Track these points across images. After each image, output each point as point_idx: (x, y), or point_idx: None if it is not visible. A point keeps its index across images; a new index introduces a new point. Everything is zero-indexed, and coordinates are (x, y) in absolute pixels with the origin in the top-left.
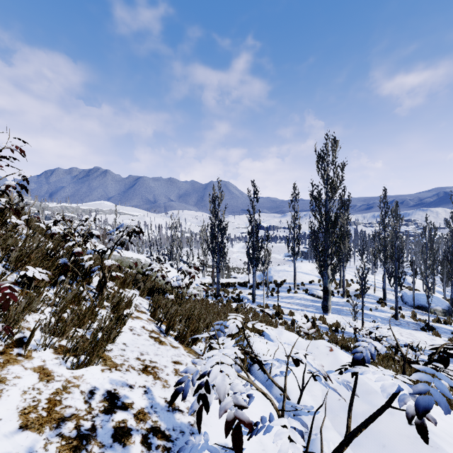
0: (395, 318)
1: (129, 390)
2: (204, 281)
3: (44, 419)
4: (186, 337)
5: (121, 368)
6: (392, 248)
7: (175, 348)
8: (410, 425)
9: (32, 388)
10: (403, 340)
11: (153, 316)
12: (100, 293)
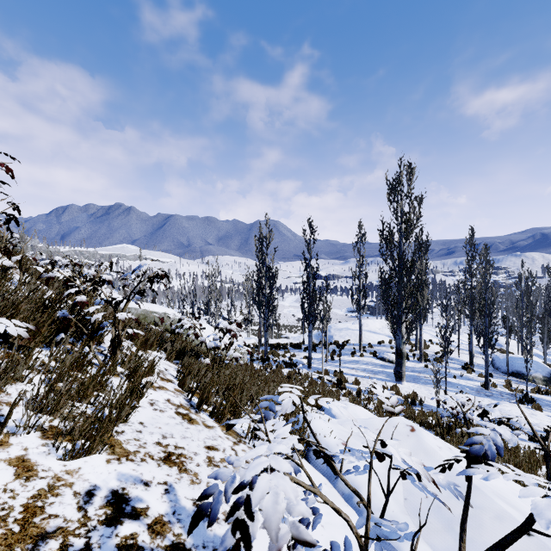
0: (485, 387)
1: (144, 489)
2: (248, 341)
3: (16, 537)
4: (224, 413)
5: (134, 457)
6: (481, 301)
7: (209, 428)
8: (528, 536)
9: (4, 489)
10: (537, 423)
11: (182, 385)
12: (112, 356)
